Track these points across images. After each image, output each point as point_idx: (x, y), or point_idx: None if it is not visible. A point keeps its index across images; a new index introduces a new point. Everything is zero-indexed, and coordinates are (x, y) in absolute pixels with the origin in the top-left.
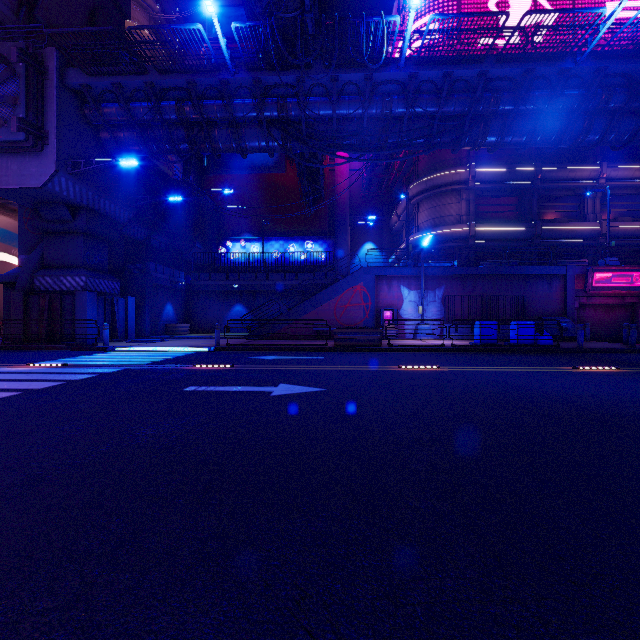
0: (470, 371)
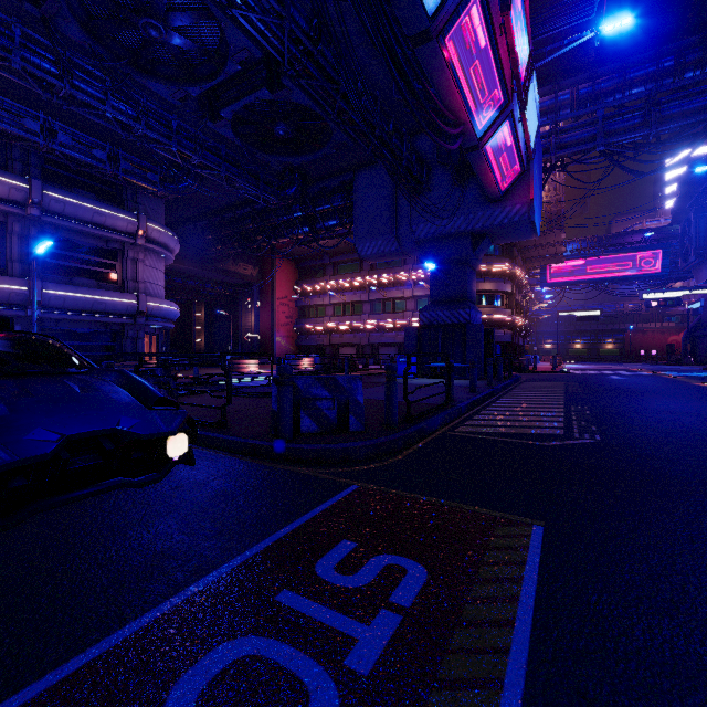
0: (699, 386)
